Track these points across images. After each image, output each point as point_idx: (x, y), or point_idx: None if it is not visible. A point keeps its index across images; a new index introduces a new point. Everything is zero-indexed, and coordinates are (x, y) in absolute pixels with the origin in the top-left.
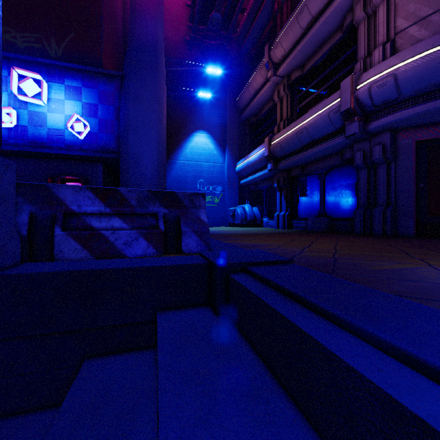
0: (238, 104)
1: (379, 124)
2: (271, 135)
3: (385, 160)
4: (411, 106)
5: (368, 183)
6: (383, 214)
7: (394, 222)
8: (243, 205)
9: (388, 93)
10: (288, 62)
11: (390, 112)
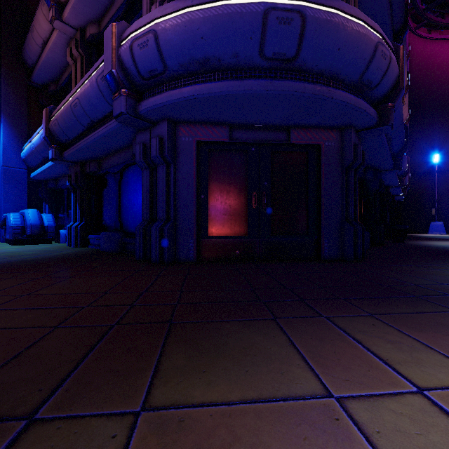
0: (25, 57)
1: (149, 106)
2: (51, 106)
3: (163, 160)
4: (180, 87)
5: (151, 190)
6: (161, 232)
7: (173, 243)
8: (25, 209)
9: (152, 60)
10: (73, 3)
11: (161, 91)
